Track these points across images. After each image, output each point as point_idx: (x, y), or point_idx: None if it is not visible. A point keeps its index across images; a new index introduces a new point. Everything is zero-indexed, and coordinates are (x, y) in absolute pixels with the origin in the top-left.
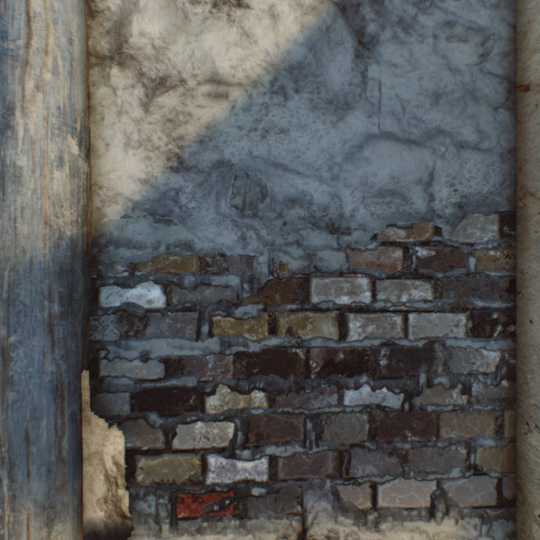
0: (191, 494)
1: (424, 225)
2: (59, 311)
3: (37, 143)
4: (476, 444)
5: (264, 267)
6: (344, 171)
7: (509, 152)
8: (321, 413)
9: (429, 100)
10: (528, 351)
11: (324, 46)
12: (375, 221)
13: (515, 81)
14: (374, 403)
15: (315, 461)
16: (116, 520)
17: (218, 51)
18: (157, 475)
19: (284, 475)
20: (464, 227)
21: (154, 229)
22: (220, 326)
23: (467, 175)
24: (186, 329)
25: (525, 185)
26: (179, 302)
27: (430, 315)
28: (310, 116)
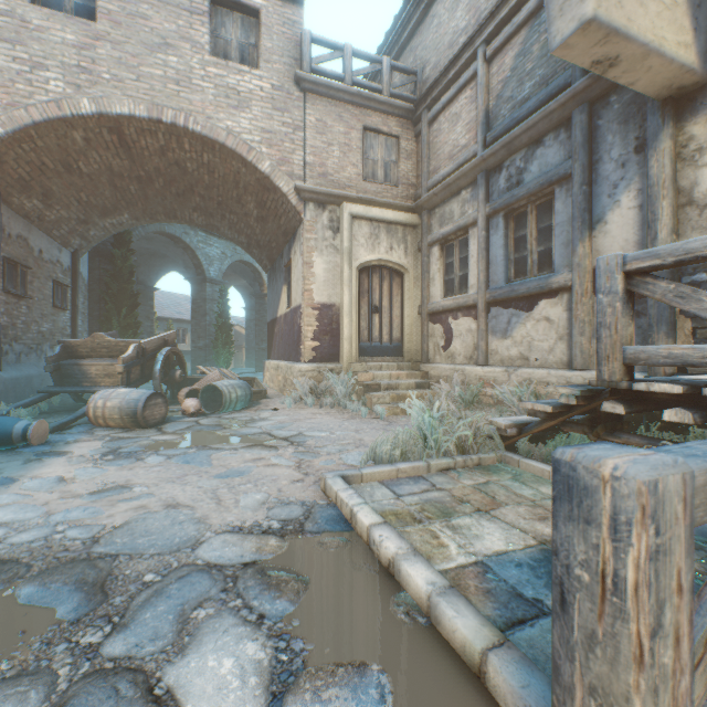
0: None
1: None
2: None
3: (663, 240)
4: None
5: None
6: None
7: None
8: None
9: None
10: None
11: None
12: None
13: None
14: None
15: None
16: None
17: None
18: (703, 336)
19: None
20: None
21: None
22: None
23: None
24: None
25: None
26: None
27: None
28: None
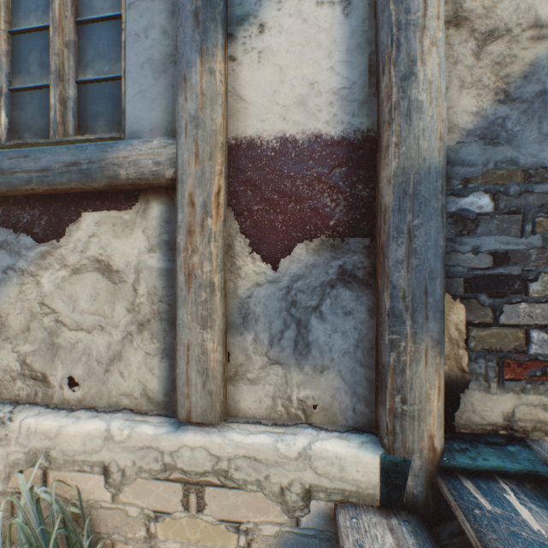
0: (514, 361)
1: None
2: (444, 204)
3: (432, 84)
4: None
5: None
6: None
7: None
8: None
9: None
10: None
11: None
12: None
13: None
14: None
15: None
16: (456, 373)
17: (540, 2)
18: (485, 344)
19: None
20: None
21: (483, 150)
22: (541, 225)
23: None
24: (511, 229)
25: None
26: (504, 207)
27: None
28: None
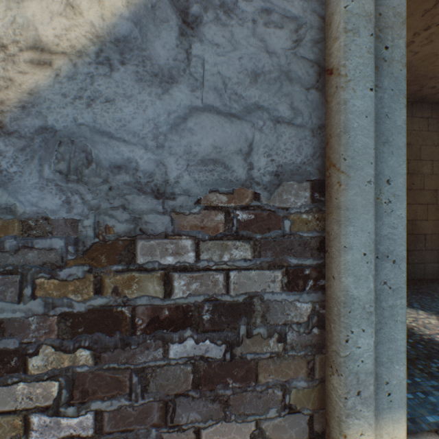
0: None
1: (245, 191)
2: None
3: None
4: (291, 386)
5: (90, 230)
6: (169, 140)
7: (319, 127)
8: (147, 366)
9: (248, 78)
10: (332, 303)
11: (150, 22)
12: (199, 187)
13: (324, 65)
14: (198, 355)
15: (141, 412)
16: None
17: (42, 20)
18: None
19: (110, 428)
20: (280, 193)
21: None
22: (44, 288)
23: (283, 147)
24: (8, 292)
25: (330, 157)
26: None
27: (250, 273)
28: (136, 87)
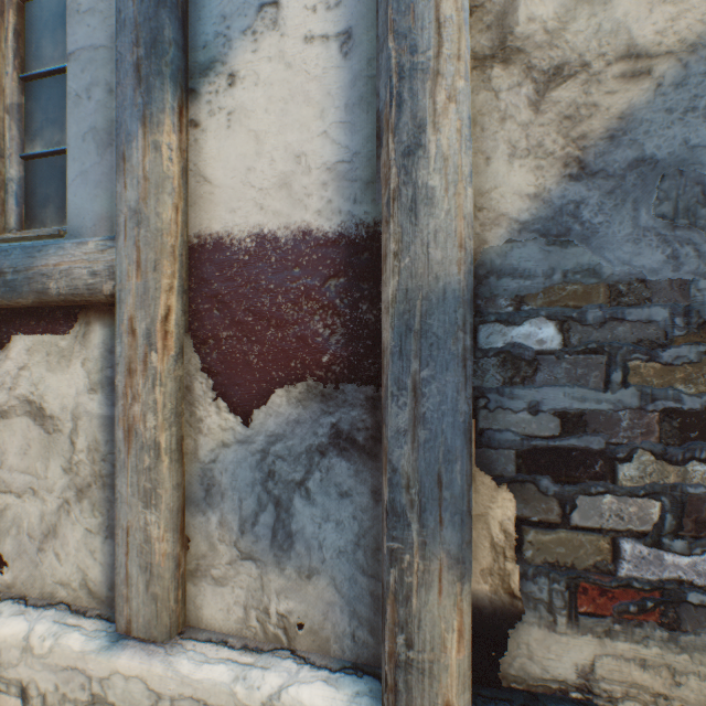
0: (595, 585)
1: None
2: (469, 345)
3: (449, 160)
4: None
5: None
6: None
7: None
8: None
9: None
10: None
11: None
12: None
13: None
14: None
15: None
16: (502, 598)
17: (636, 17)
18: (549, 554)
19: None
20: None
21: (546, 253)
22: (638, 373)
23: None
24: (589, 376)
25: None
26: (578, 342)
27: None
28: None
